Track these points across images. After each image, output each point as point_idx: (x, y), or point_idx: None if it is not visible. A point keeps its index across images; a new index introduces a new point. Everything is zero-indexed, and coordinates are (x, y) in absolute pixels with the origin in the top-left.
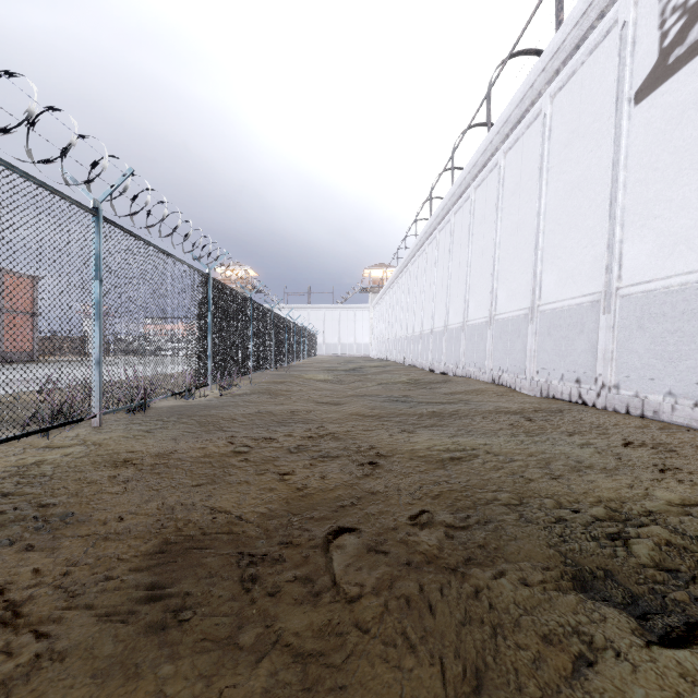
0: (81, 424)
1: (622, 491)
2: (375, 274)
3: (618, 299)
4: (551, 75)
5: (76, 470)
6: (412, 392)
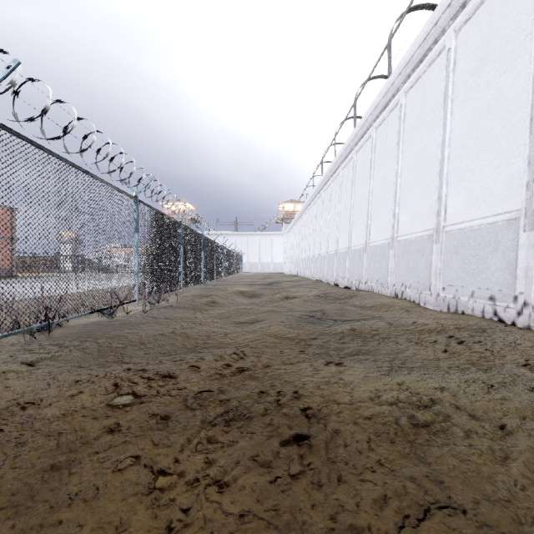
0: None
1: None
2: (288, 208)
3: None
4: (456, 10)
5: None
6: (324, 305)
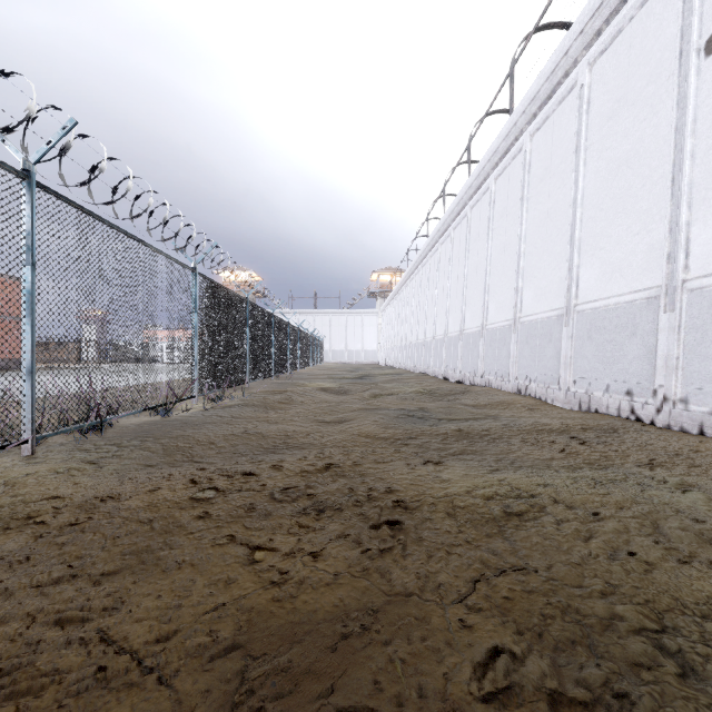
0: (13, 451)
1: None
2: (383, 278)
3: (686, 294)
4: (590, 38)
5: None
6: (428, 404)
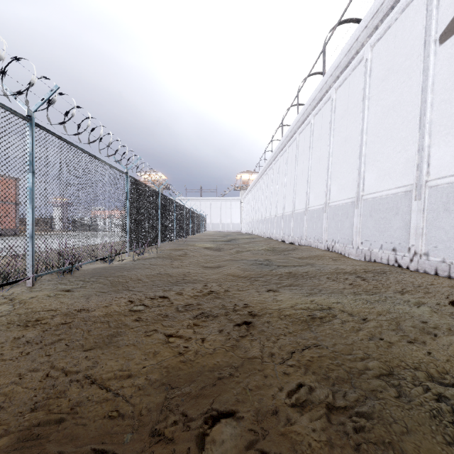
0: (20, 284)
1: None
2: (244, 177)
3: (427, 189)
4: (371, 30)
5: None
6: (271, 256)
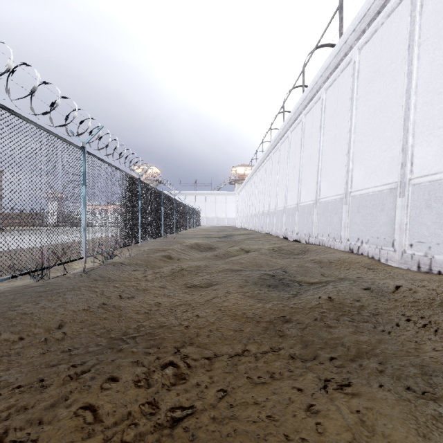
0: None
1: None
2: (239, 171)
3: None
4: None
5: None
6: (280, 261)
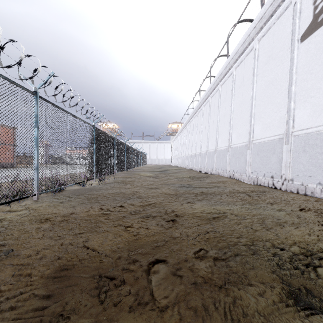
0: (28, 199)
1: (305, 237)
2: (173, 126)
3: (293, 137)
4: (258, 30)
5: (20, 224)
6: (191, 182)
